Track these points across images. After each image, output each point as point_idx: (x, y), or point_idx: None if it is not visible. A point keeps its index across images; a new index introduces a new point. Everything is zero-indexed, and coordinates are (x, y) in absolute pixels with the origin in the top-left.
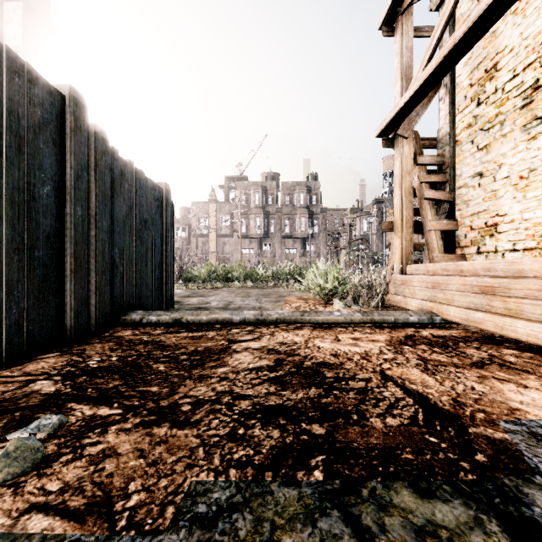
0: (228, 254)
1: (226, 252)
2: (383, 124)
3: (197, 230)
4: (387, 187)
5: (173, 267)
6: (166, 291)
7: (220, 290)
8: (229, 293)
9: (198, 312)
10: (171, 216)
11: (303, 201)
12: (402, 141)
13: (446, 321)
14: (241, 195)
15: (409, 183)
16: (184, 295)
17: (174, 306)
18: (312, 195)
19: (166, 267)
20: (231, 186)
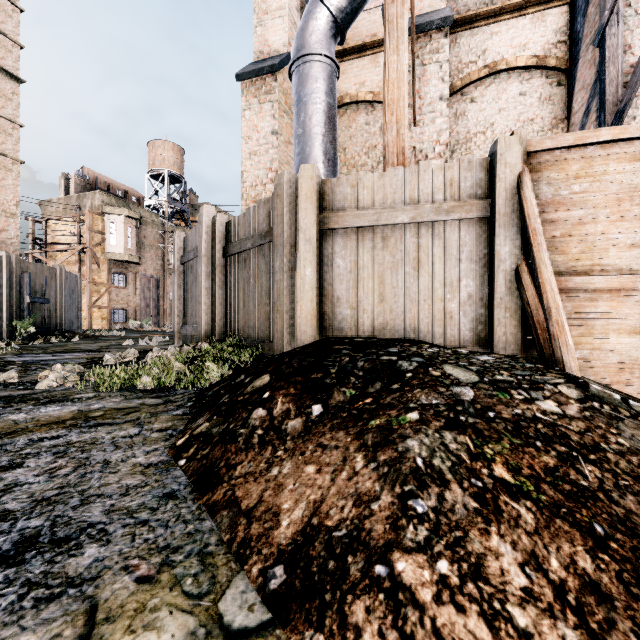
0: None
1: None
2: None
3: None
4: None
5: None
6: None
7: None
8: None
9: None
10: None
11: None
12: None
13: None
14: None
15: None
16: None
17: None
18: None
19: None
20: None
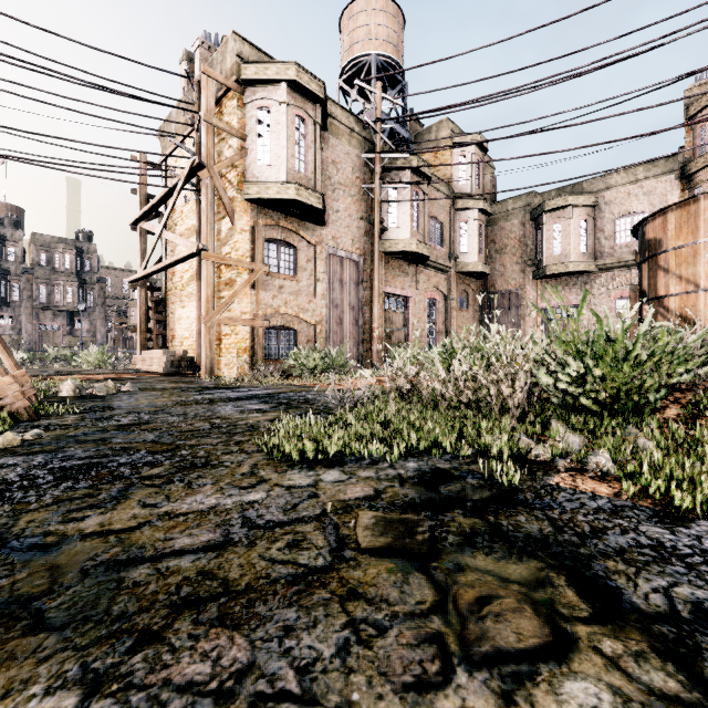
0: None
1: None
2: (130, 279)
3: None
4: None
5: None
6: None
7: None
8: None
9: None
10: None
11: (71, 265)
12: (141, 289)
13: (145, 371)
14: None
15: (145, 310)
16: None
17: None
18: (85, 259)
19: None
20: None
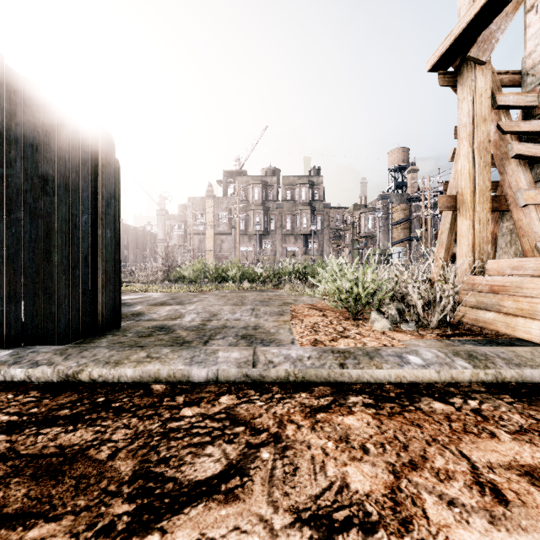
0: (226, 252)
1: (224, 250)
2: (445, 44)
3: (194, 227)
4: (393, 182)
5: (118, 263)
6: (102, 303)
7: (209, 294)
8: (219, 298)
9: (123, 354)
10: (115, 183)
11: (305, 197)
12: (474, 71)
13: None
14: (240, 190)
15: (485, 134)
16: (157, 302)
17: (125, 323)
18: (315, 190)
19: (102, 263)
20: (230, 181)
